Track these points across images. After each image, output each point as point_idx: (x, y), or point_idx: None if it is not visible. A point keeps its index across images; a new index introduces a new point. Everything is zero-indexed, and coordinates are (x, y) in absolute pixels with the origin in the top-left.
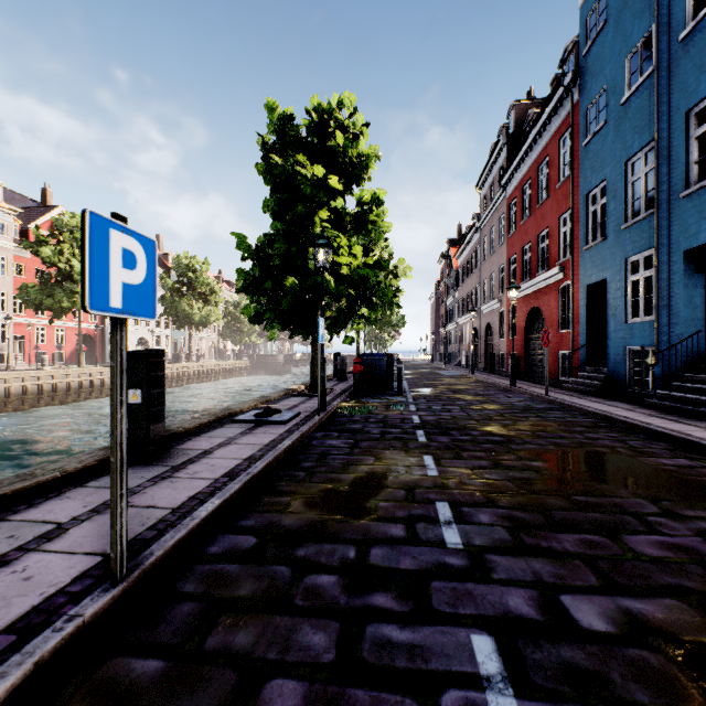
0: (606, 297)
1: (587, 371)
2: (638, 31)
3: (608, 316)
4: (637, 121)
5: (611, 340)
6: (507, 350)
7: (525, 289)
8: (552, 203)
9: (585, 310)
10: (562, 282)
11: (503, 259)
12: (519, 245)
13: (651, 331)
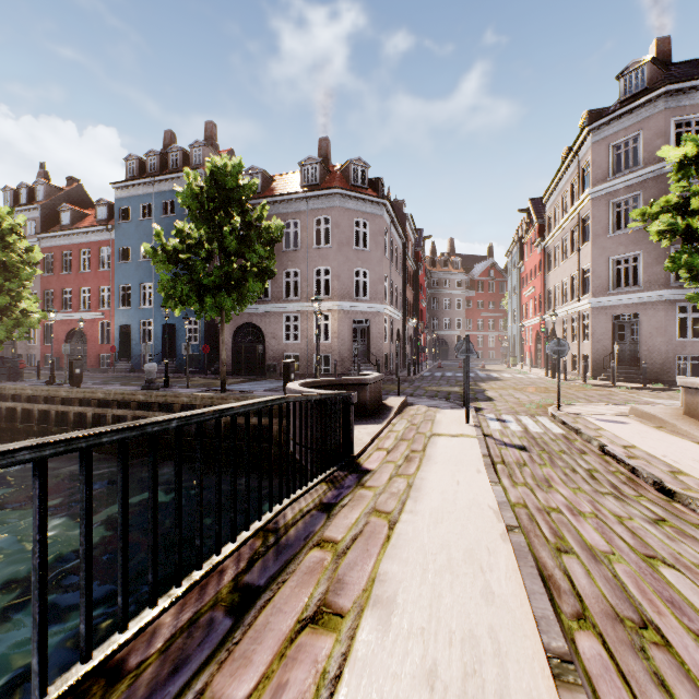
0: (129, 332)
1: (121, 363)
2: (147, 240)
3: (133, 340)
4: (146, 272)
5: (134, 350)
6: (43, 352)
7: (68, 316)
8: (94, 276)
9: (119, 336)
10: (103, 320)
11: (36, 288)
12: (59, 286)
13: (152, 348)
